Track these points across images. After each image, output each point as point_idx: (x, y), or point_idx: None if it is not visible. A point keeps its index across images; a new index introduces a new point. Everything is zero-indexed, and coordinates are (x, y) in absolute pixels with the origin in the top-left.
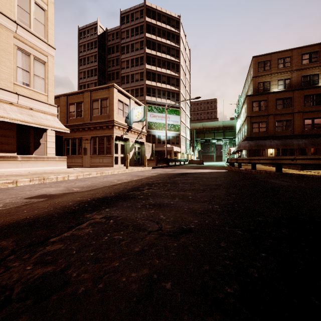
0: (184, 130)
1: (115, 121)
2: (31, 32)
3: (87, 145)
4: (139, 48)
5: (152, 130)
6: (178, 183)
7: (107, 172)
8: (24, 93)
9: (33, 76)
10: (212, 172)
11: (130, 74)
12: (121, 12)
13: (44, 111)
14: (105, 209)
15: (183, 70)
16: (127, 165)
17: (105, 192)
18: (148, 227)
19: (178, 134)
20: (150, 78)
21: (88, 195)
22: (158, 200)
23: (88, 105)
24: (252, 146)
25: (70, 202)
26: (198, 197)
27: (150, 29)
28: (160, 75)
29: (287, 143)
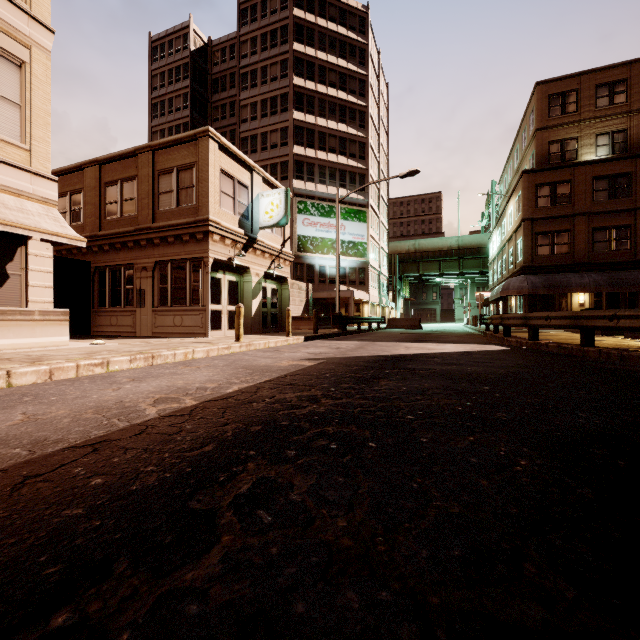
0: (377, 255)
1: (212, 222)
2: None
3: (146, 282)
4: (279, 77)
5: (306, 254)
6: (406, 421)
7: (169, 355)
8: None
9: None
10: (472, 352)
11: (260, 134)
12: None
13: (19, 189)
14: None
15: (374, 126)
16: (237, 332)
17: None
18: None
19: (363, 263)
20: (302, 141)
21: None
22: None
23: (147, 185)
24: (536, 286)
25: None
26: None
27: (302, 35)
28: (325, 136)
29: (623, 280)
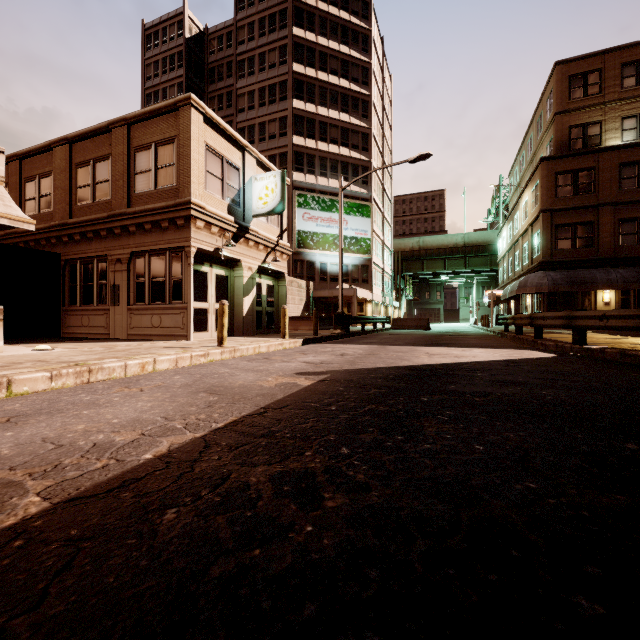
0: (380, 252)
1: (195, 205)
2: None
3: (120, 276)
4: (278, 63)
5: (306, 251)
6: None
7: (116, 367)
8: None
9: None
10: (518, 362)
11: (257, 124)
12: None
13: None
14: None
15: (377, 117)
16: (220, 334)
17: None
18: None
19: (366, 260)
20: (302, 131)
21: None
22: None
23: (121, 164)
24: (557, 283)
25: None
26: None
27: (302, 19)
28: (326, 126)
29: None
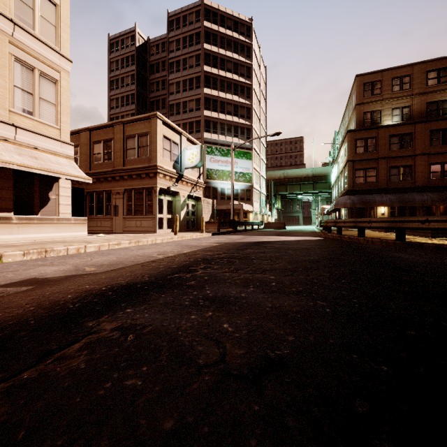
0: (258, 181)
1: (159, 167)
2: (35, 36)
3: (119, 201)
4: (194, 65)
5: (212, 181)
6: (251, 258)
7: (145, 241)
8: (25, 125)
9: (38, 101)
10: (301, 240)
11: (182, 102)
12: (169, 14)
13: (55, 151)
14: (126, 309)
15: (256, 97)
16: (175, 230)
17: (133, 275)
18: (199, 354)
19: (249, 186)
20: (209, 107)
21: (104, 280)
22: (220, 291)
23: (119, 144)
24: (355, 202)
25: (70, 293)
26: (286, 285)
27: (209, 38)
28: (224, 103)
29: (406, 199)
